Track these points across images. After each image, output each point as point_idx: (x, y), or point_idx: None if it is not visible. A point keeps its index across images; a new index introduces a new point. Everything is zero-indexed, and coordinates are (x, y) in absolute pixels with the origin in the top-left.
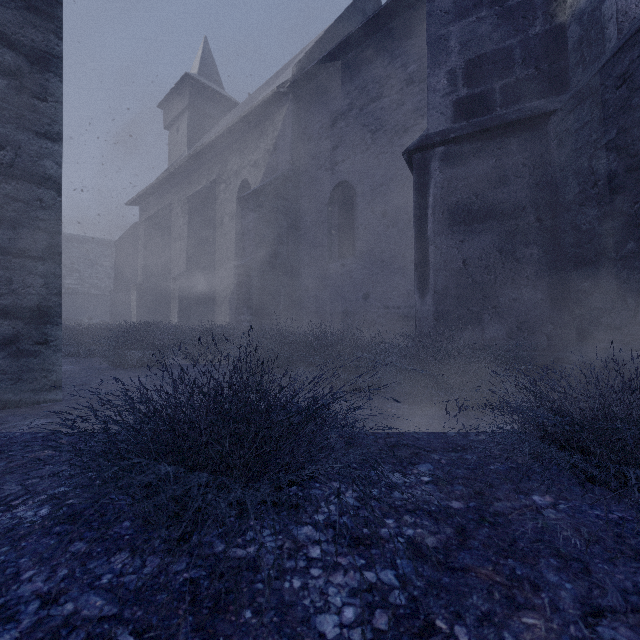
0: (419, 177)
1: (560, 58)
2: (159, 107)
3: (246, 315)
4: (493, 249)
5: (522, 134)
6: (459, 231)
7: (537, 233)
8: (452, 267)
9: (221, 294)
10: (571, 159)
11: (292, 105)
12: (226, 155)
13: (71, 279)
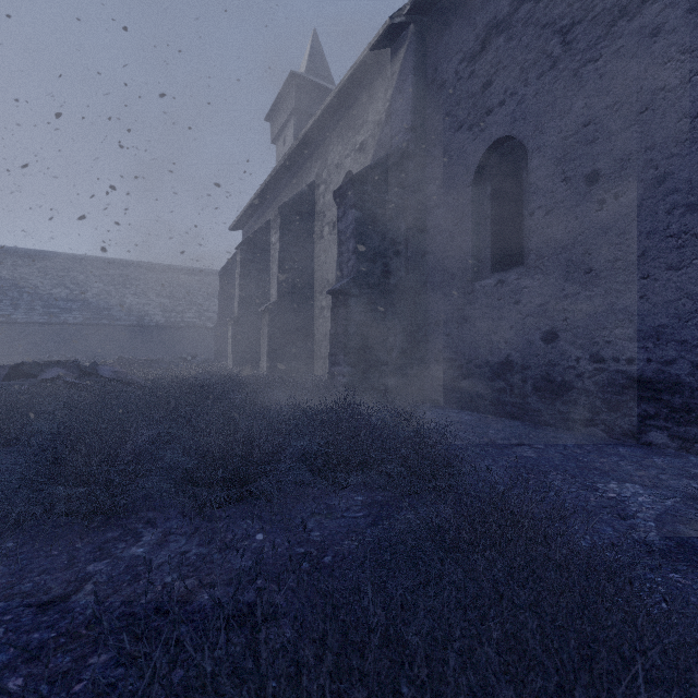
0: None
1: None
2: (266, 120)
3: (342, 366)
4: None
5: None
6: None
7: None
8: None
9: (320, 330)
10: None
11: (413, 41)
12: (326, 146)
13: (190, 313)
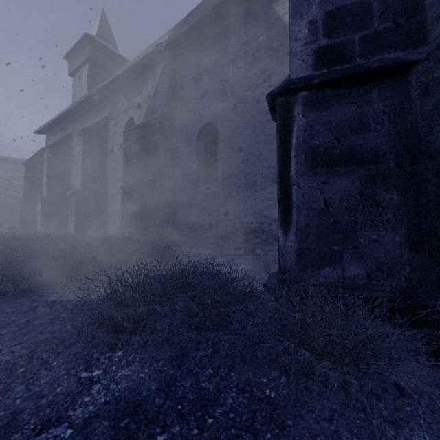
0: (282, 119)
1: (417, 13)
2: (65, 58)
3: (129, 228)
4: (354, 192)
5: (383, 83)
6: (321, 173)
7: (397, 179)
8: (314, 207)
9: (112, 207)
10: (439, 108)
11: (168, 61)
12: (116, 98)
13: None
